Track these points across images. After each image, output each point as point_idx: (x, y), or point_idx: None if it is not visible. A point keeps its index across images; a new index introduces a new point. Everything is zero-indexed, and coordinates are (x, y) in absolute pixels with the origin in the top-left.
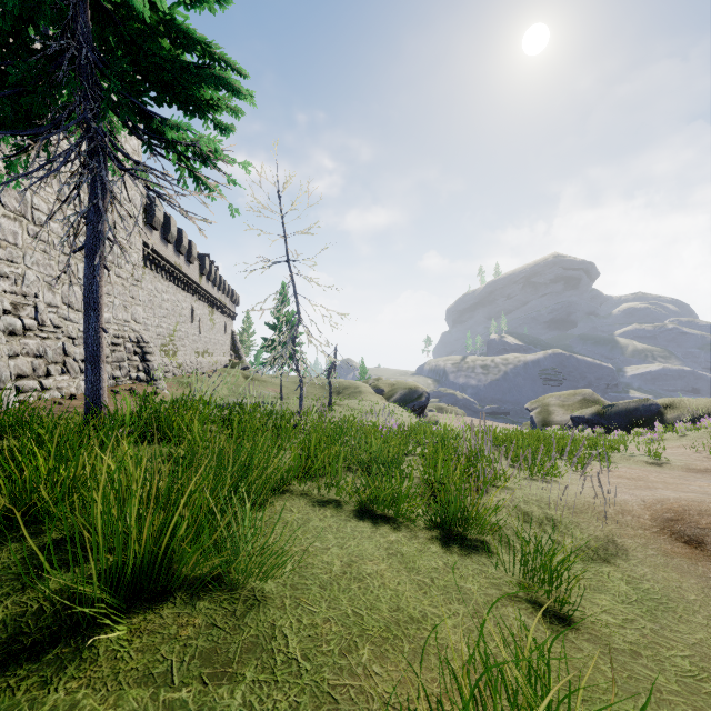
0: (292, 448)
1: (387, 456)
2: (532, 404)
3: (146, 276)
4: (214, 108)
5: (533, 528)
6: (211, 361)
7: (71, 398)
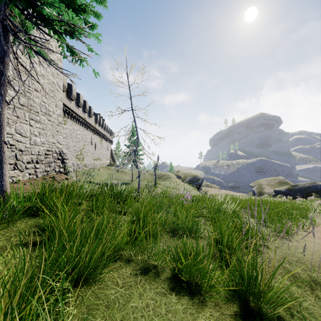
0: (124, 224)
1: (188, 222)
2: (253, 184)
3: (68, 122)
4: (83, 10)
5: (308, 294)
6: (101, 163)
7: (16, 182)
